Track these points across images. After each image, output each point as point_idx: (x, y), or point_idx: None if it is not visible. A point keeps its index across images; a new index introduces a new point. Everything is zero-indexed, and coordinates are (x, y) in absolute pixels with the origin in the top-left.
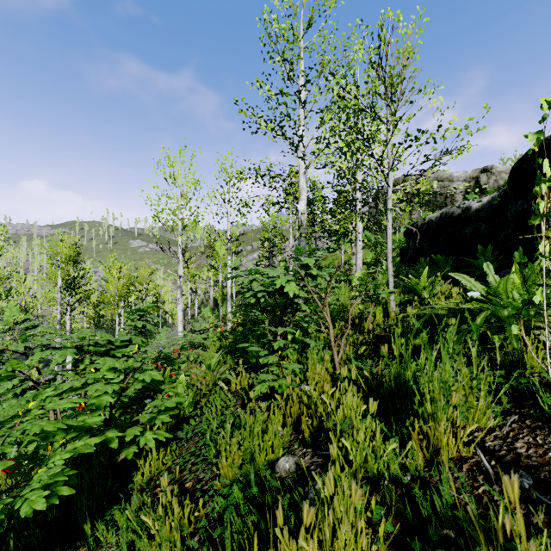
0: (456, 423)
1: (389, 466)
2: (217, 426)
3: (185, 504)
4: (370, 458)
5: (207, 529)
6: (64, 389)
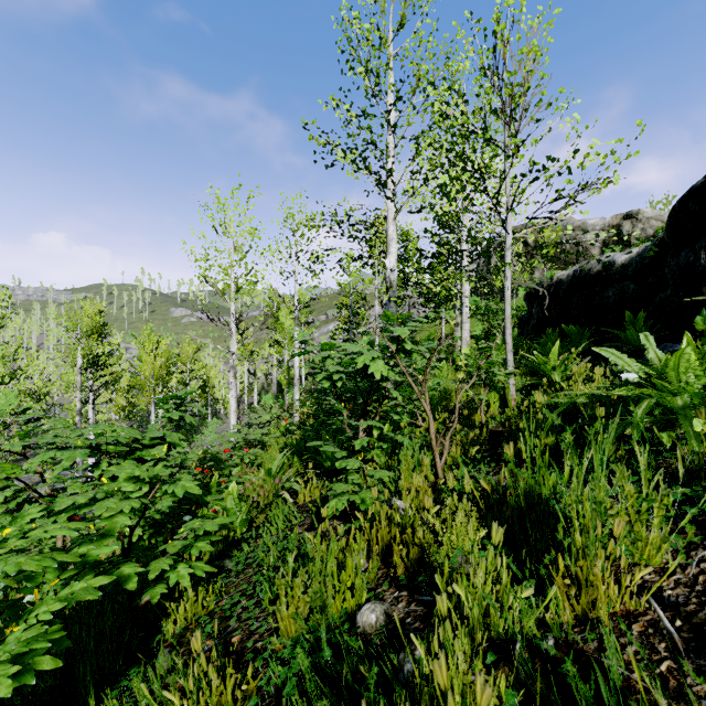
0: (615, 559)
1: (521, 622)
2: (278, 554)
3: (228, 674)
4: (493, 611)
5: None
6: (62, 507)
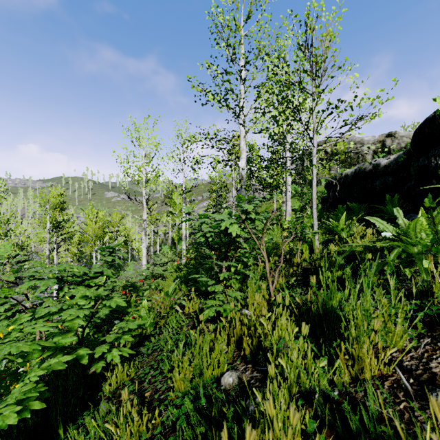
0: (376, 344)
1: (319, 381)
2: (172, 343)
3: (143, 414)
4: (303, 375)
5: (163, 434)
6: (42, 314)
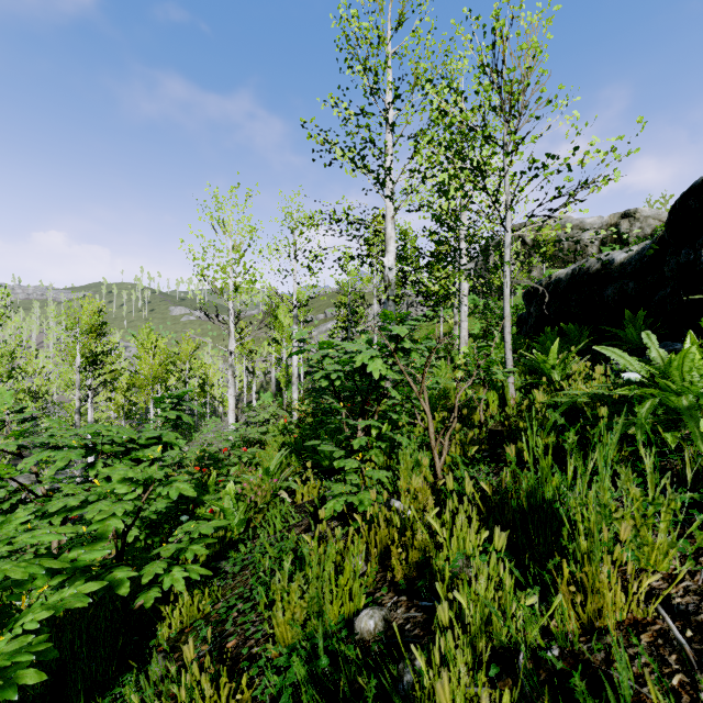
0: (621, 564)
1: (524, 630)
2: (275, 556)
3: (222, 683)
4: (496, 619)
5: None
6: (52, 510)
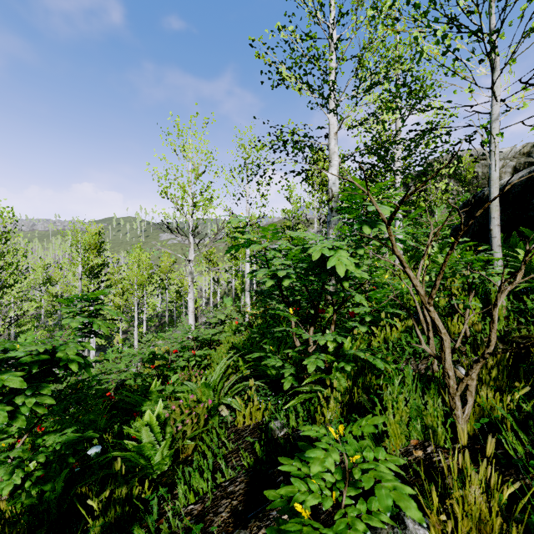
0: None
1: None
2: None
3: None
4: None
5: None
6: None
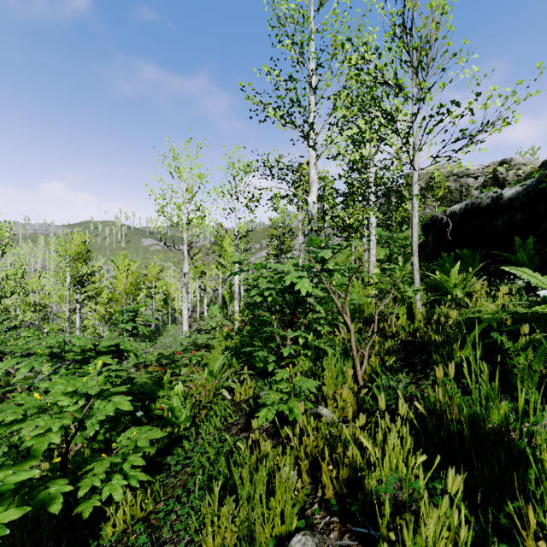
0: None
1: None
2: (213, 455)
3: None
4: None
5: None
6: None
